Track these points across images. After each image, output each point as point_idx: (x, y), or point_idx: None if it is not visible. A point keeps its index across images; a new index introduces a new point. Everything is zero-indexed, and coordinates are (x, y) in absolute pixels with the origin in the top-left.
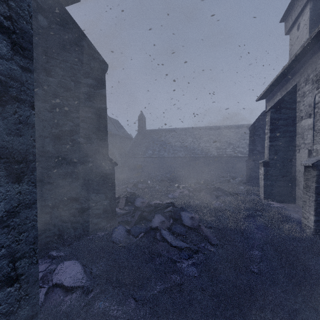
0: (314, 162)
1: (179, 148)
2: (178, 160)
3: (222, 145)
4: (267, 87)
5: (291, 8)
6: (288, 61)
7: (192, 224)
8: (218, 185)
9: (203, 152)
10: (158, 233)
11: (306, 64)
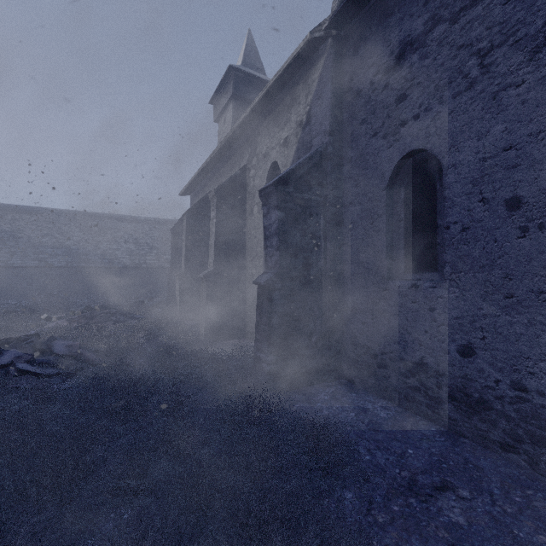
0: (205, 274)
1: (53, 250)
2: (50, 272)
3: (141, 248)
4: (188, 183)
5: (219, 95)
6: (202, 165)
7: (69, 351)
8: (124, 309)
9: (105, 259)
10: (12, 368)
11: (217, 174)
